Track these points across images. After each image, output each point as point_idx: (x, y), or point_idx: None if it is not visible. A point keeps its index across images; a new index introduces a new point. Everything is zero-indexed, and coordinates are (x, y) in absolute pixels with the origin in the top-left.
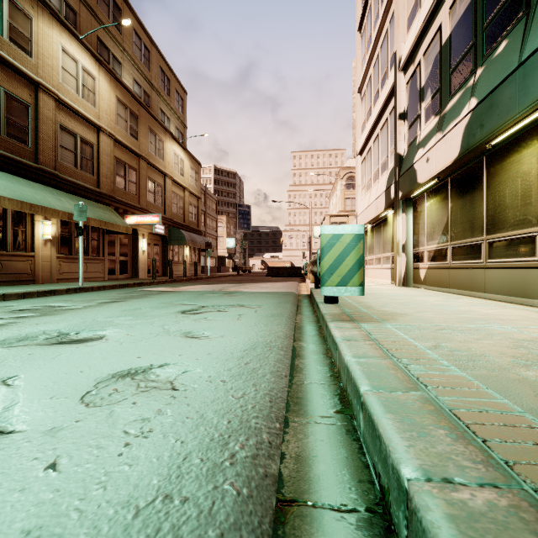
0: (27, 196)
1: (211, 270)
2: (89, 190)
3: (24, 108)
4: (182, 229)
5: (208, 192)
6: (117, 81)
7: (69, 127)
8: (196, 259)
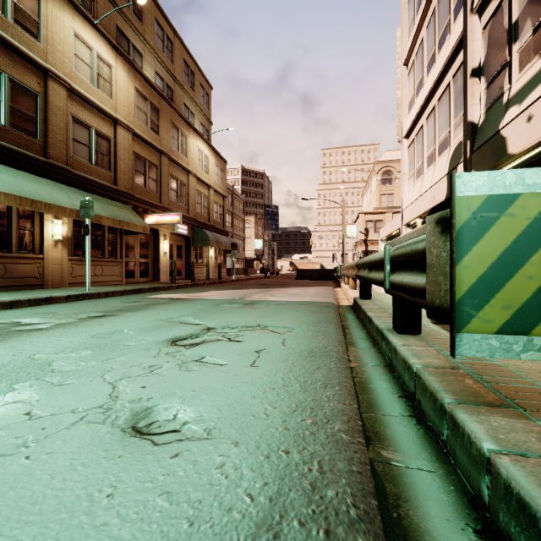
0: (29, 191)
1: (238, 272)
2: (104, 187)
3: (32, 97)
4: (207, 229)
5: (235, 192)
6: (136, 72)
7: (83, 119)
8: (221, 261)
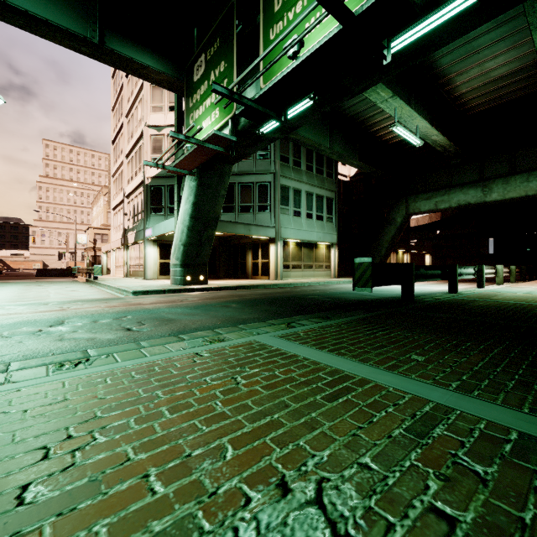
0: None
1: None
2: None
3: None
4: None
5: None
6: None
7: None
8: None
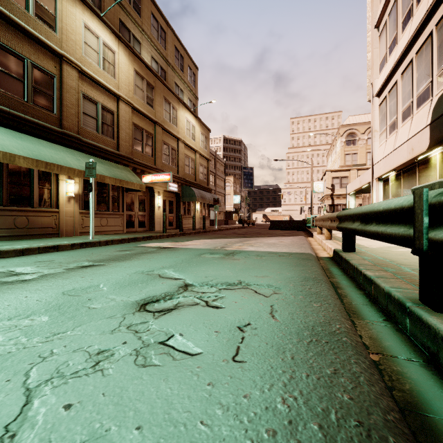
0: (45, 155)
1: (219, 223)
2: (109, 152)
3: (50, 78)
4: (194, 187)
5: (217, 156)
6: (135, 56)
7: (91, 96)
8: (206, 213)
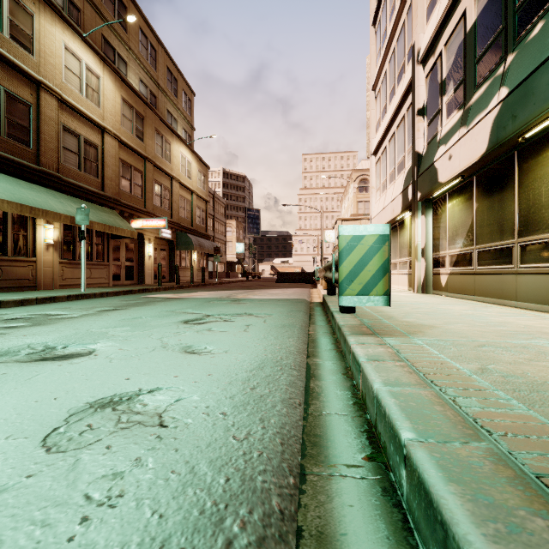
0: (27, 199)
1: (219, 275)
2: (93, 193)
3: (25, 107)
4: (190, 233)
5: (216, 195)
6: (122, 81)
7: (72, 128)
8: (204, 264)
